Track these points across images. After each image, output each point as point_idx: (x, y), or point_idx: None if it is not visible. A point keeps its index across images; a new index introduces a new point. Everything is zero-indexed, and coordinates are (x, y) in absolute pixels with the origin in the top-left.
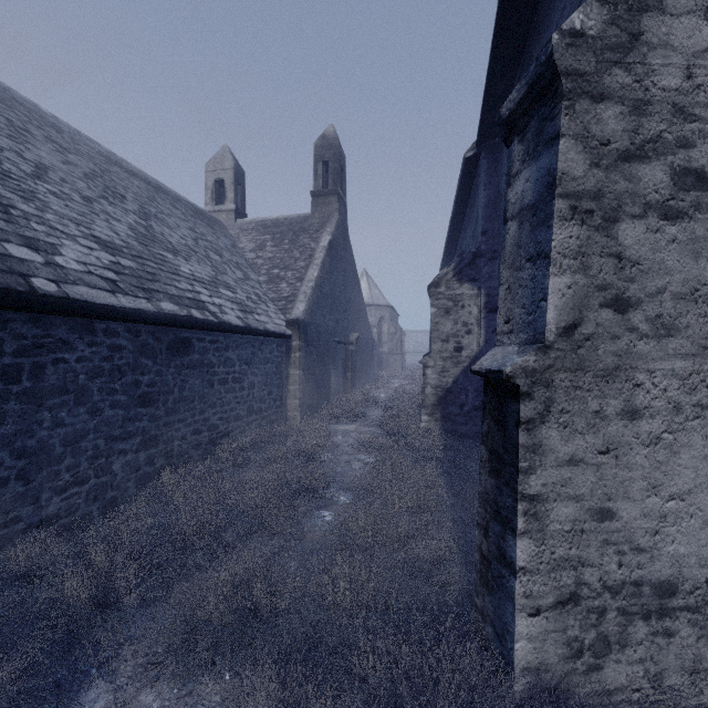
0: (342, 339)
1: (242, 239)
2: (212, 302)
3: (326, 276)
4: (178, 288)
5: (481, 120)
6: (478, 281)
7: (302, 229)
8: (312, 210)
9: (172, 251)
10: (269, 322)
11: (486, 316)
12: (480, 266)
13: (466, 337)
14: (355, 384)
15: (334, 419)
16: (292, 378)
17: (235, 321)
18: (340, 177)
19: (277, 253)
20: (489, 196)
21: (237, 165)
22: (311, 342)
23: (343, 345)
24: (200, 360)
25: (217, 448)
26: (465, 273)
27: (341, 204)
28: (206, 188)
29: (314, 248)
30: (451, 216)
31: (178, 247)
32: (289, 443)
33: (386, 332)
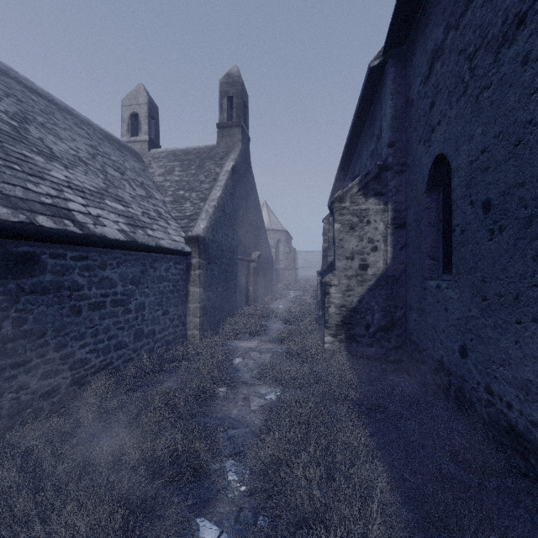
0: (245, 256)
1: (153, 165)
2: (86, 212)
3: (229, 197)
4: (30, 190)
5: (395, 13)
6: (384, 195)
7: (208, 157)
8: (218, 140)
9: (46, 155)
10: (165, 238)
11: (393, 232)
12: (387, 179)
13: (372, 255)
14: (257, 296)
15: (235, 335)
16: (192, 296)
17: (113, 234)
18: (243, 112)
19: (183, 177)
20: (396, 105)
21: (151, 101)
22: (213, 259)
23: (246, 262)
24: (57, 281)
25: (87, 387)
26: (370, 187)
27: (244, 135)
28: (122, 121)
29: (219, 172)
30: (346, 141)
31: (61, 154)
32: (180, 372)
33: (282, 252)
